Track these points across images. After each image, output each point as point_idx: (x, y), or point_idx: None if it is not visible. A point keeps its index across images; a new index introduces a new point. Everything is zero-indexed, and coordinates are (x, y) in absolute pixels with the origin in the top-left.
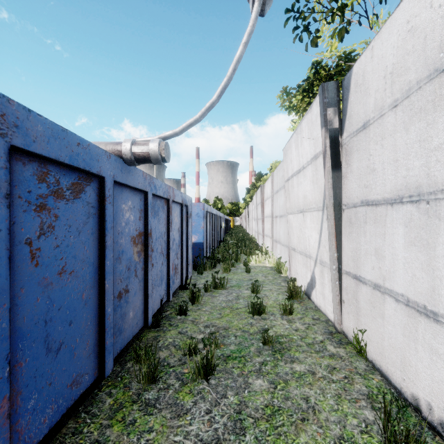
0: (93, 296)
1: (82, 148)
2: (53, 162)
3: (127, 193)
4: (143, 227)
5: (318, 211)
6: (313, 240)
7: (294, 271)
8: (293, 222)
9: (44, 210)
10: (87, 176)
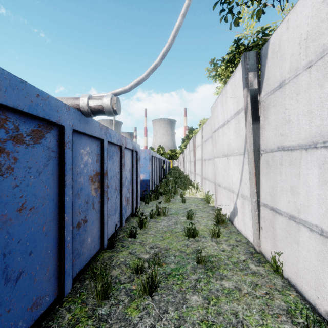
0: (53, 228)
1: (42, 100)
2: (12, 110)
3: (86, 140)
4: (100, 168)
5: (239, 156)
6: (236, 178)
7: (219, 202)
8: (219, 164)
9: (2, 153)
10: (48, 124)
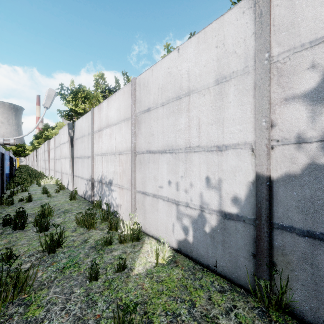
0: None
1: None
2: None
3: None
4: None
5: (69, 158)
6: (68, 168)
7: (63, 182)
8: (63, 162)
9: None
10: None
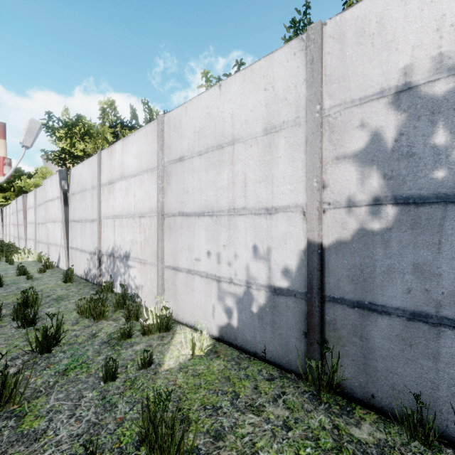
0: None
1: None
2: None
3: None
4: None
5: (60, 222)
6: (59, 236)
7: (51, 257)
8: (50, 227)
9: None
10: None
